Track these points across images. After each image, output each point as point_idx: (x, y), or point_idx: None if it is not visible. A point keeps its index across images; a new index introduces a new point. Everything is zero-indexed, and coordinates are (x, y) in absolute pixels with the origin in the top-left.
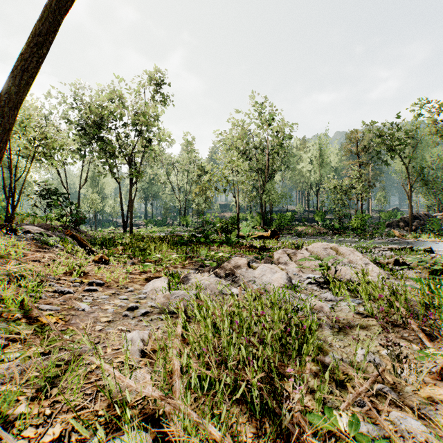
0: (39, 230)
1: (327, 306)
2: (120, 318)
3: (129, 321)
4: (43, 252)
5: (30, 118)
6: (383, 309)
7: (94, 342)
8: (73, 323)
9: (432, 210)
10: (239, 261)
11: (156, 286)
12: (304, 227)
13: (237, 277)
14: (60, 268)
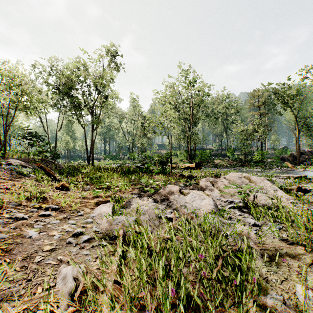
0: (20, 163)
1: (252, 232)
2: (63, 246)
3: (70, 249)
4: (16, 181)
5: (14, 78)
6: None
7: (27, 278)
8: (13, 254)
9: (312, 148)
10: (172, 188)
11: (102, 211)
12: (219, 160)
13: (171, 202)
14: (22, 195)
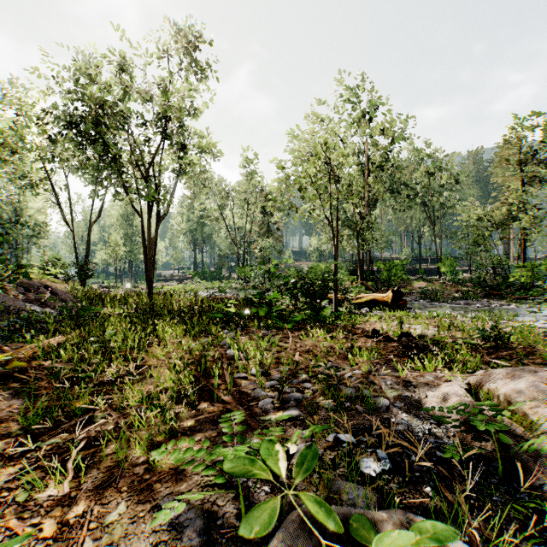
0: None
1: None
2: None
3: None
4: None
5: None
6: None
7: None
8: None
9: None
10: None
11: None
12: (423, 282)
13: None
14: None
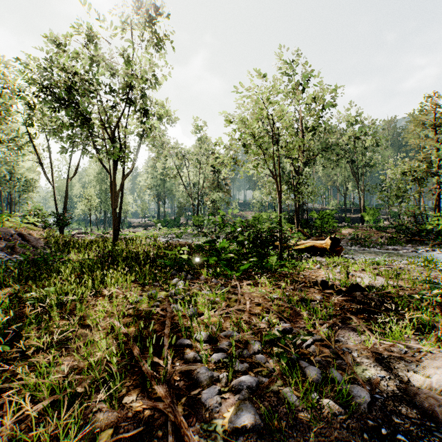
0: None
1: None
2: None
3: None
4: None
5: None
6: None
7: None
8: None
9: None
10: None
11: None
12: (349, 229)
13: None
14: None
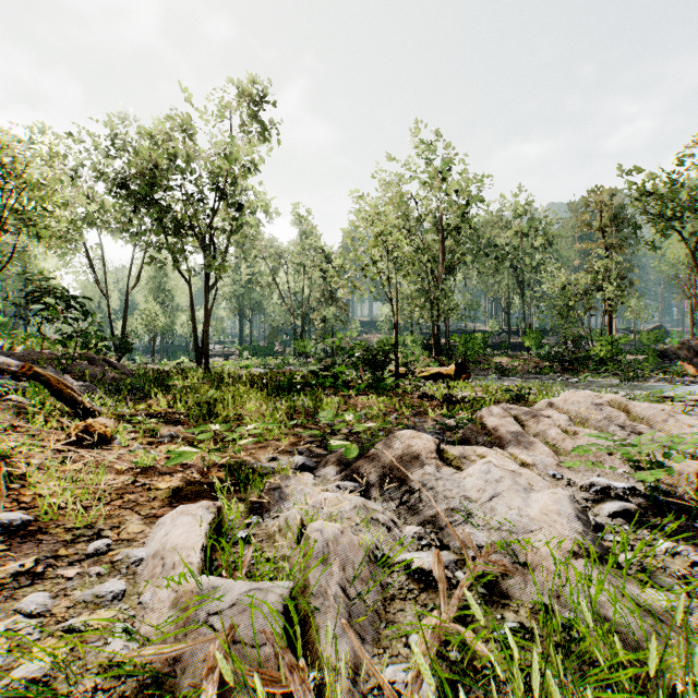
0: (7, 364)
1: None
2: None
3: None
4: None
5: None
6: None
7: None
8: None
9: None
10: (414, 444)
11: (170, 542)
12: (506, 358)
13: (415, 491)
14: None
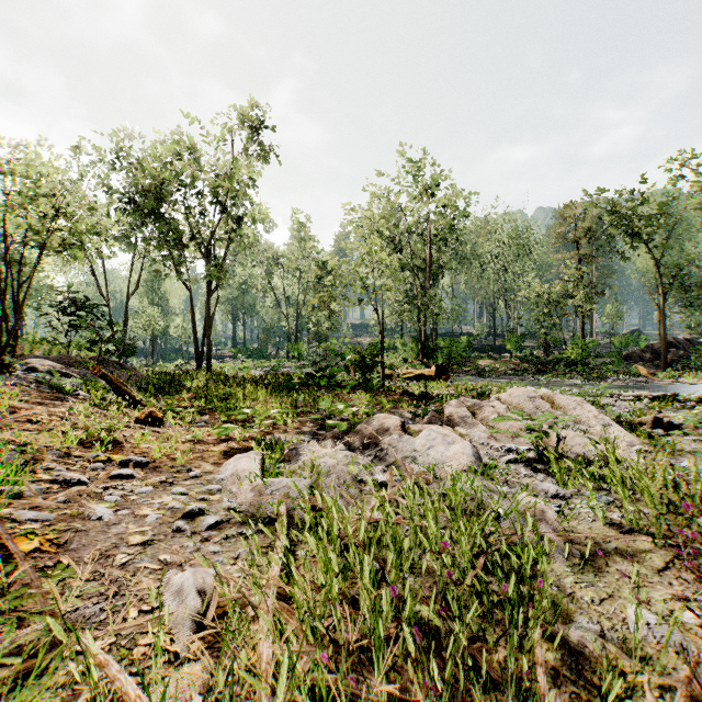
0: (53, 367)
1: (552, 509)
2: (166, 536)
3: (183, 542)
4: (50, 406)
5: (40, 180)
6: (693, 535)
7: (106, 593)
8: (72, 550)
9: (695, 332)
10: (386, 422)
11: (240, 468)
12: (489, 360)
13: (384, 449)
14: (71, 435)
